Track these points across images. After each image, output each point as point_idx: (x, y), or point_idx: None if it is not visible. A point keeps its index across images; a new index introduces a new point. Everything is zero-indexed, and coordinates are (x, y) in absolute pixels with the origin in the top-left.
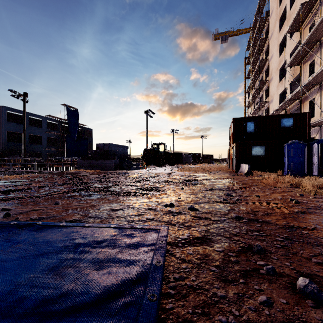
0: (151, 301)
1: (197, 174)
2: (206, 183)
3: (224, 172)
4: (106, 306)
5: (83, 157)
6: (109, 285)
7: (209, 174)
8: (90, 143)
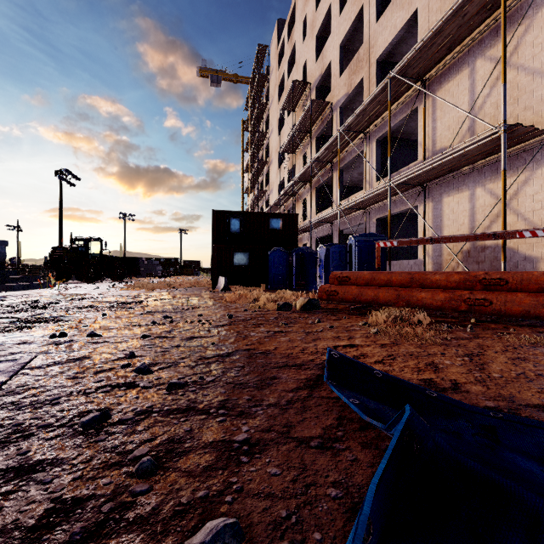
0: None
1: (151, 293)
2: (153, 305)
3: (198, 289)
4: None
5: None
6: None
7: (171, 292)
8: None
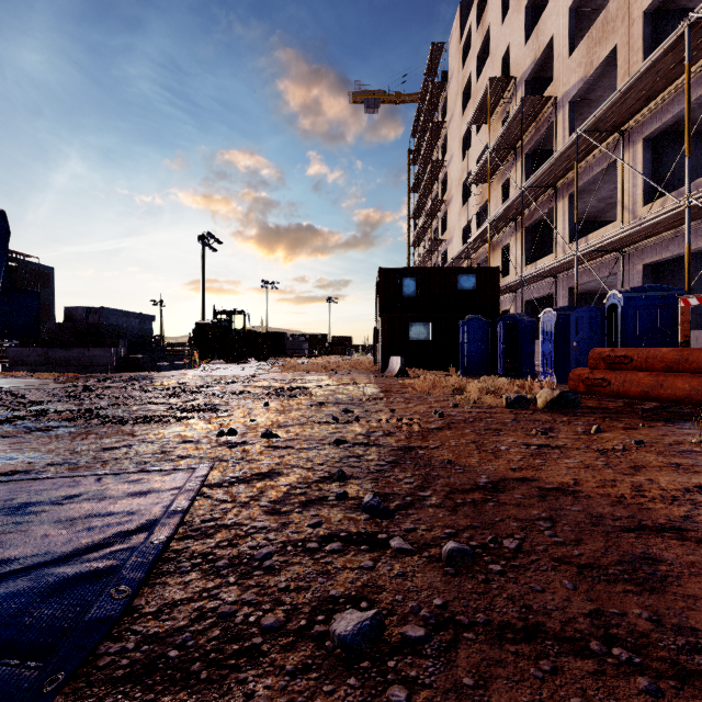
0: (157, 543)
1: (308, 377)
2: (318, 393)
3: (362, 373)
4: (84, 557)
5: (25, 340)
6: (91, 540)
7: (331, 376)
8: (46, 303)
